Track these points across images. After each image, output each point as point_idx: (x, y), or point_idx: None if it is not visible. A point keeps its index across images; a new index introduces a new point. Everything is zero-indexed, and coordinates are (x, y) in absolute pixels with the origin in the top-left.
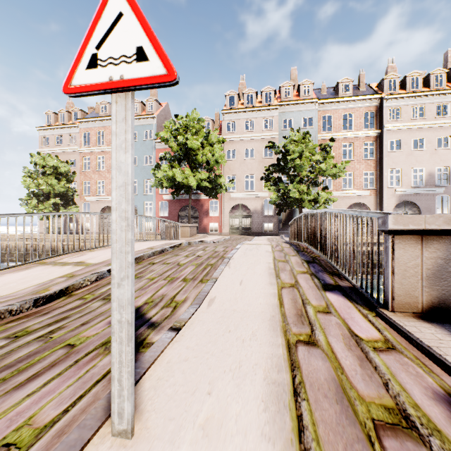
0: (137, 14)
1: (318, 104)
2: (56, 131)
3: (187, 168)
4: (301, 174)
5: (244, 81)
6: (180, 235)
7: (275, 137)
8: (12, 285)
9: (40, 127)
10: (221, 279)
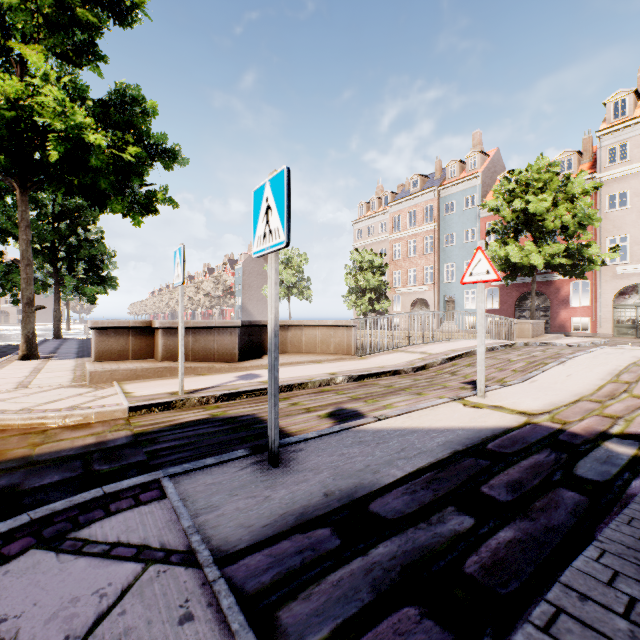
0: (486, 259)
1: None
2: (368, 221)
3: (528, 242)
4: None
5: None
6: (516, 334)
7: None
8: (391, 360)
9: (354, 221)
10: (548, 372)
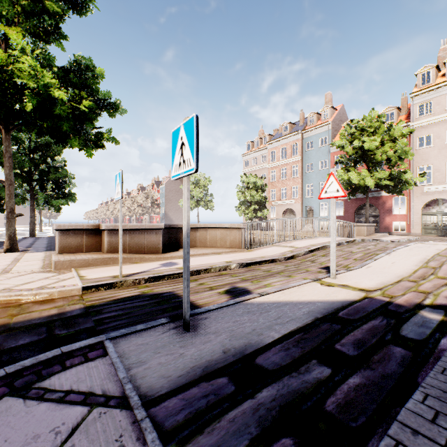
0: (336, 181)
1: None
2: (253, 155)
3: (363, 170)
4: None
5: (446, 45)
6: (355, 233)
7: None
8: (269, 252)
9: (243, 154)
10: (379, 260)
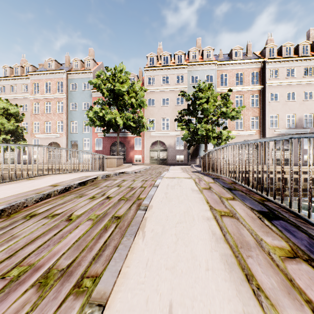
0: None
1: (217, 65)
2: (11, 81)
3: (115, 110)
4: (206, 116)
5: (161, 47)
6: (108, 165)
7: (185, 89)
8: None
9: None
10: (118, 298)
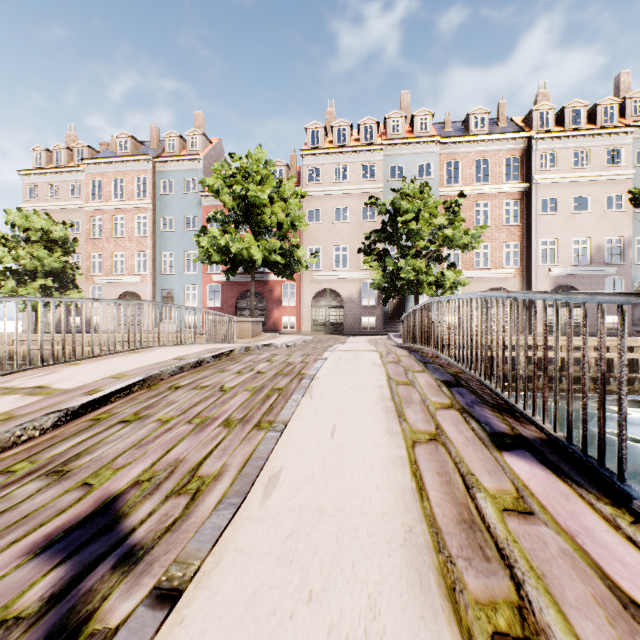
0: None
1: (441, 145)
2: (49, 177)
3: (248, 234)
4: (417, 244)
5: (333, 109)
6: (237, 334)
7: (379, 190)
8: None
9: (24, 170)
10: (295, 423)
